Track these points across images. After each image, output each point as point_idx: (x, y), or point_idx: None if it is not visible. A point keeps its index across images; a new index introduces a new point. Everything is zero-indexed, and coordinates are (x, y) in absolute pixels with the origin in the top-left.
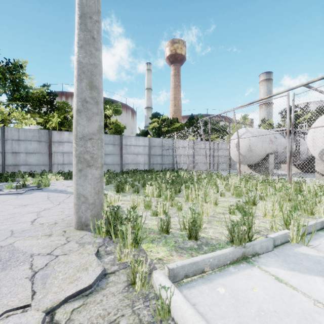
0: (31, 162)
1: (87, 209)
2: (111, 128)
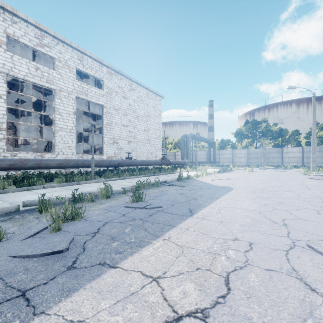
0: (274, 161)
1: (314, 168)
2: (317, 140)
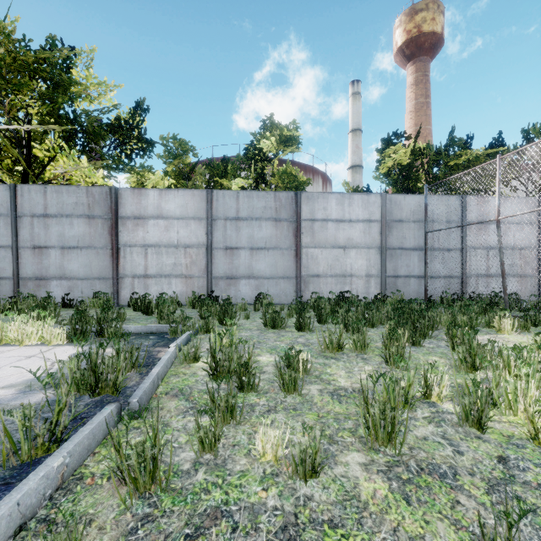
0: (72, 270)
1: None
2: (276, 186)
